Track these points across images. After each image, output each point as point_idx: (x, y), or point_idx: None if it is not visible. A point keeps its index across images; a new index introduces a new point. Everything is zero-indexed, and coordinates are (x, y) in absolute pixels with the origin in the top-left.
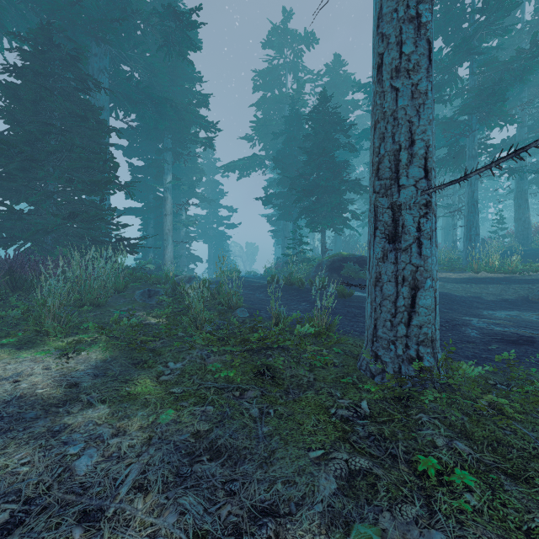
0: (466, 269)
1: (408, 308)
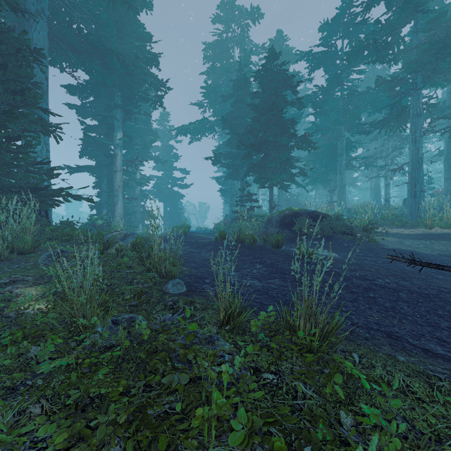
0: (418, 224)
1: None
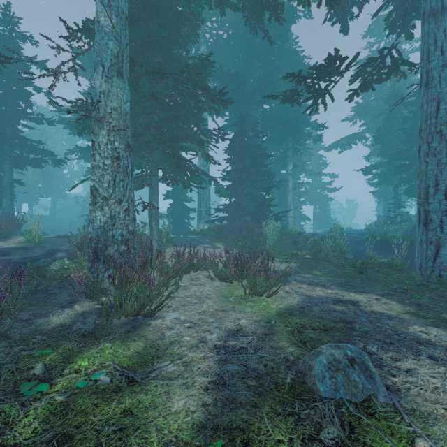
0: None
1: (434, 254)
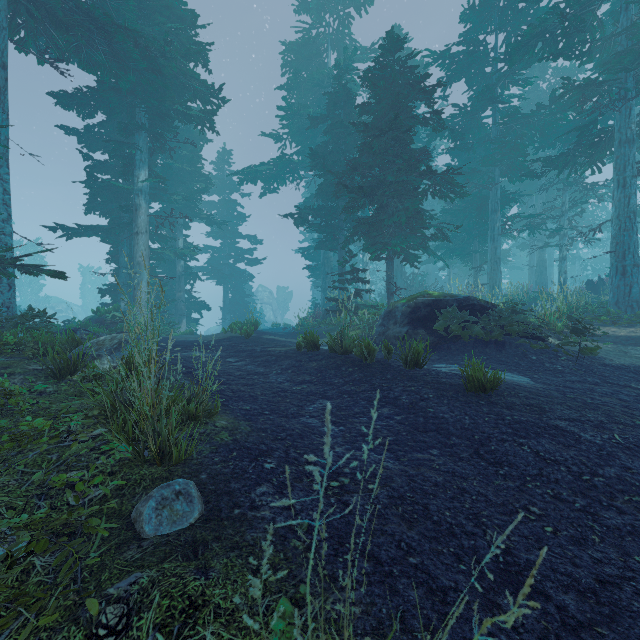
0: None
1: None
